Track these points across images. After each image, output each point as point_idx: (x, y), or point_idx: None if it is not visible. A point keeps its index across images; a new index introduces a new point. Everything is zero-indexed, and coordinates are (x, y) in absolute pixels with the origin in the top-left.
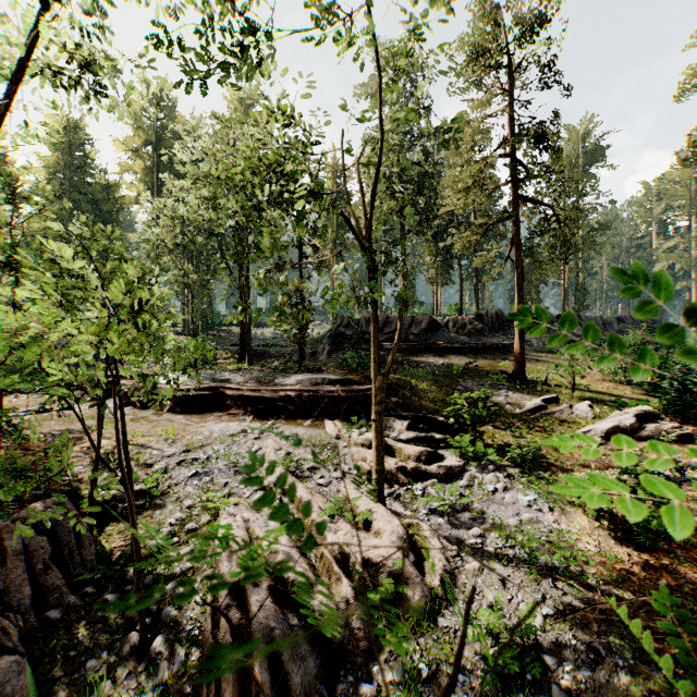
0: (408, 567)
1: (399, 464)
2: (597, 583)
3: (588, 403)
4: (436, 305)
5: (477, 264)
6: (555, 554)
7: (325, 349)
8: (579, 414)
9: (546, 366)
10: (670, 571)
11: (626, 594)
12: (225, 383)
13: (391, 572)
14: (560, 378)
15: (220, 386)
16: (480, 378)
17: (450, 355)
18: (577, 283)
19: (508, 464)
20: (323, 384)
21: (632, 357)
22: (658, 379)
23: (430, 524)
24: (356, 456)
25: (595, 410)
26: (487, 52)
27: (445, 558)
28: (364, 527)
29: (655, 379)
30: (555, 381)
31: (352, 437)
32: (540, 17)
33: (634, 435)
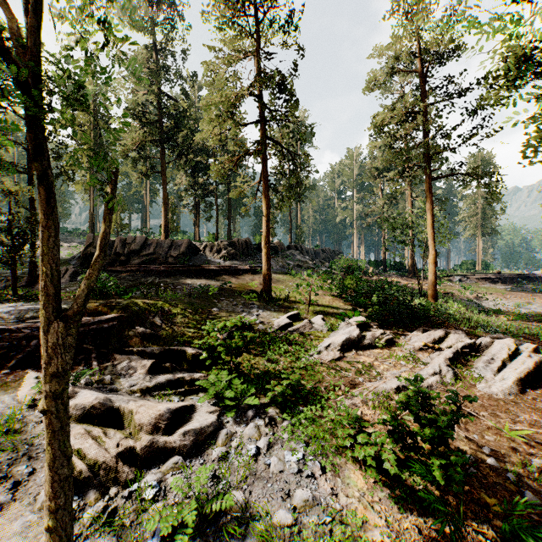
0: None
1: (122, 445)
2: None
3: (321, 317)
4: (196, 233)
5: (231, 193)
6: None
7: (67, 271)
8: (317, 328)
9: (284, 285)
10: (462, 541)
11: None
12: None
13: None
14: (296, 295)
15: None
16: (234, 298)
17: (207, 277)
18: (298, 224)
19: (267, 401)
20: (38, 318)
21: (340, 277)
22: (355, 293)
23: None
24: None
25: (326, 322)
26: None
27: None
28: None
29: (353, 293)
30: (294, 298)
31: None
32: None
33: (360, 344)
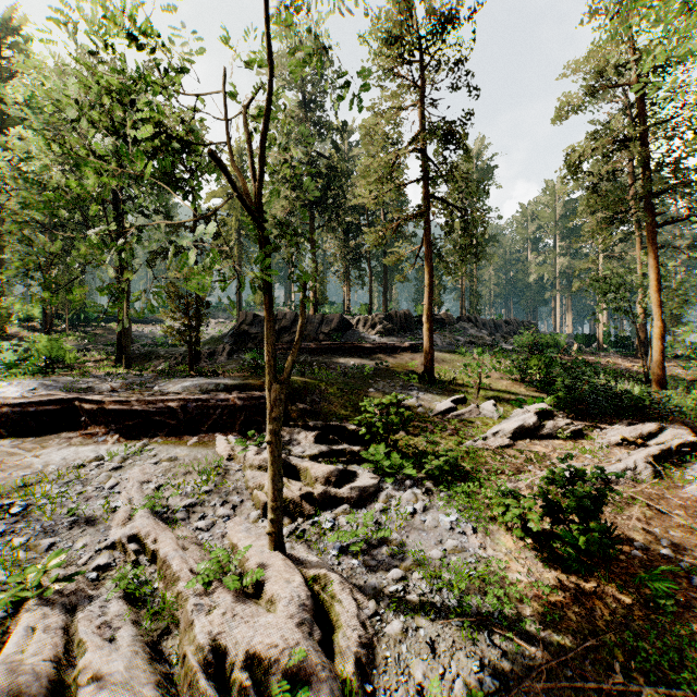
0: (312, 656)
1: (304, 490)
2: (537, 630)
3: (493, 402)
4: (346, 304)
5: (388, 261)
6: (488, 596)
7: (225, 348)
8: (486, 414)
9: (451, 366)
10: (601, 595)
11: (567, 638)
12: (82, 394)
13: (287, 667)
14: (465, 377)
15: (73, 397)
16: (392, 379)
17: (361, 355)
18: (472, 289)
19: (425, 476)
20: (217, 391)
21: (523, 357)
22: (544, 376)
23: (341, 570)
24: (251, 483)
25: (499, 408)
26: (398, 43)
27: (361, 622)
28: (254, 591)
29: (542, 377)
30: (461, 381)
31: (247, 457)
32: (449, 14)
33: (536, 433)
